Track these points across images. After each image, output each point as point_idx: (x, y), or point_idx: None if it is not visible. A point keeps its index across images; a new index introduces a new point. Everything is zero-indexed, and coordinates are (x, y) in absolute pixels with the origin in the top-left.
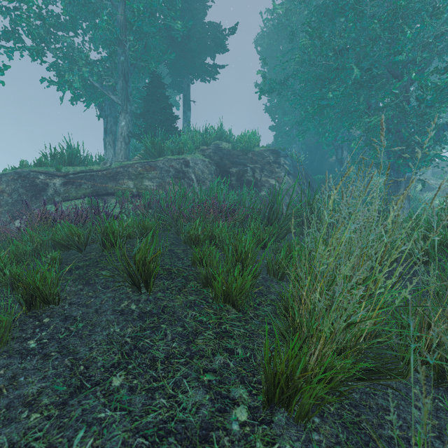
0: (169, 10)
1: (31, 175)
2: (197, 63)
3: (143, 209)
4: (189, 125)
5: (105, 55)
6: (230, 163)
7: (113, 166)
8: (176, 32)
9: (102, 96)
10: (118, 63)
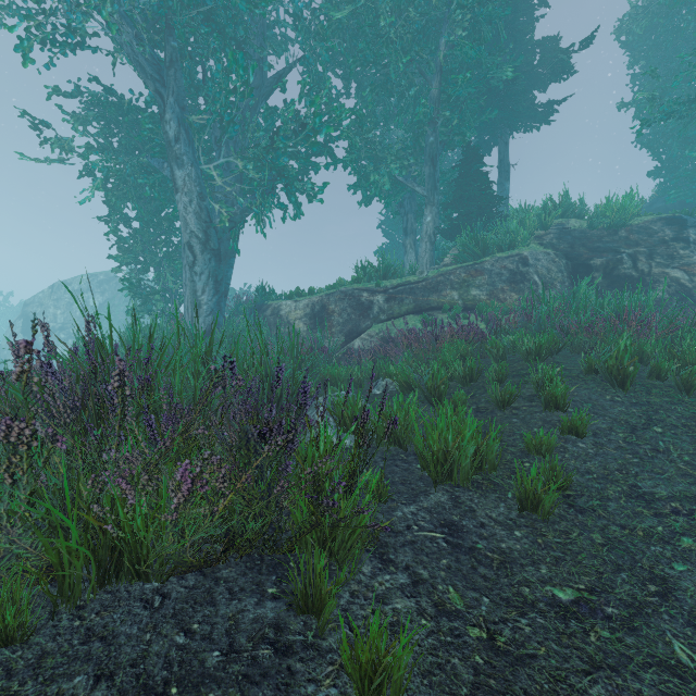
0: (489, 54)
1: (356, 293)
2: (521, 108)
3: (483, 325)
4: (507, 202)
5: (410, 141)
6: (588, 251)
7: (430, 275)
8: (497, 79)
9: (403, 191)
10: (425, 146)
